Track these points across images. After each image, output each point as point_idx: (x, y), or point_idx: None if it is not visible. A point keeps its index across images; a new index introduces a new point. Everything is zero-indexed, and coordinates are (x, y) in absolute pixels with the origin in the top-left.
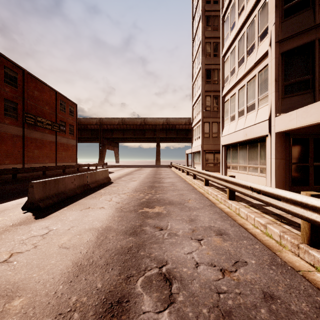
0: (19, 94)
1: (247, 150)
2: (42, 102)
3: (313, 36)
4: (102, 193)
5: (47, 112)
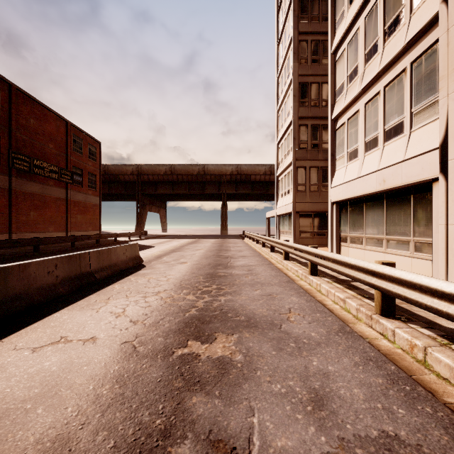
0: (3, 122)
1: (385, 209)
2: (43, 137)
3: None
4: (113, 293)
5: (52, 153)
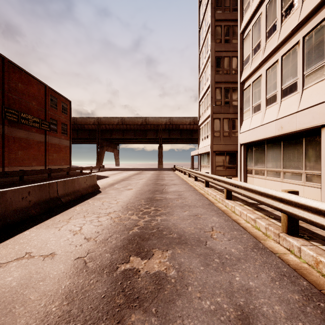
0: None
1: (282, 149)
2: (28, 97)
3: None
4: (74, 214)
5: (35, 108)
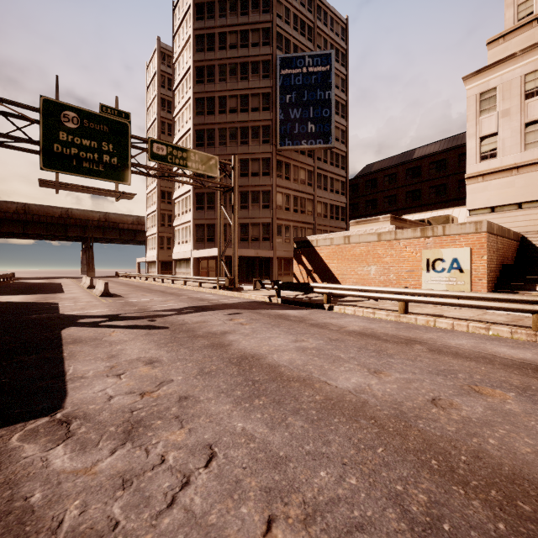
0: None
1: (185, 263)
2: None
3: (205, 222)
4: None
5: None
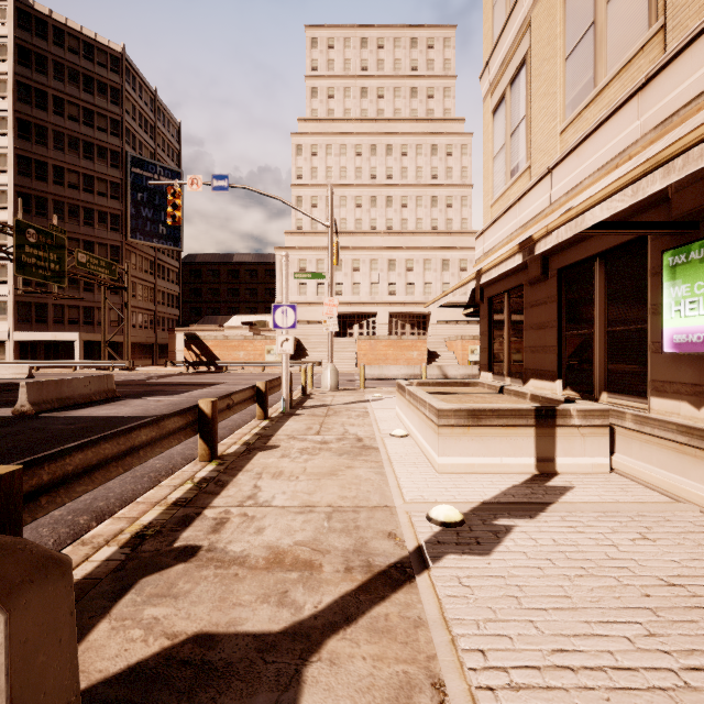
0: None
1: None
2: None
3: (32, 300)
4: None
5: None
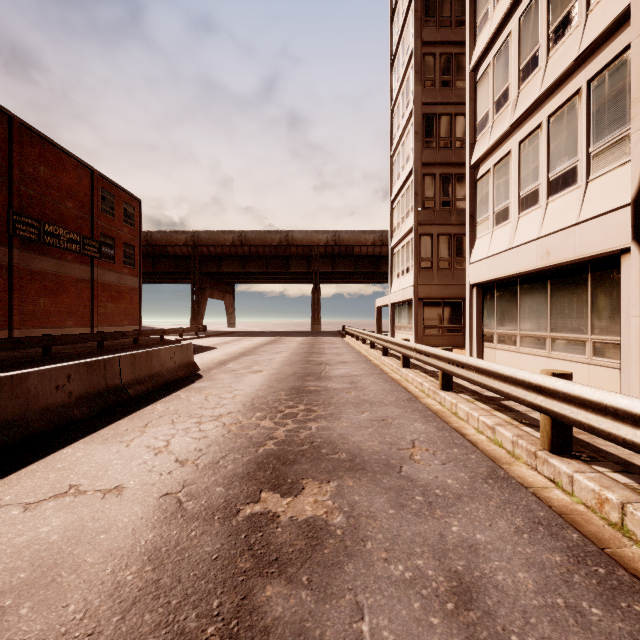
0: (0, 170)
1: (549, 294)
2: (59, 192)
3: None
4: (153, 417)
5: (71, 215)
